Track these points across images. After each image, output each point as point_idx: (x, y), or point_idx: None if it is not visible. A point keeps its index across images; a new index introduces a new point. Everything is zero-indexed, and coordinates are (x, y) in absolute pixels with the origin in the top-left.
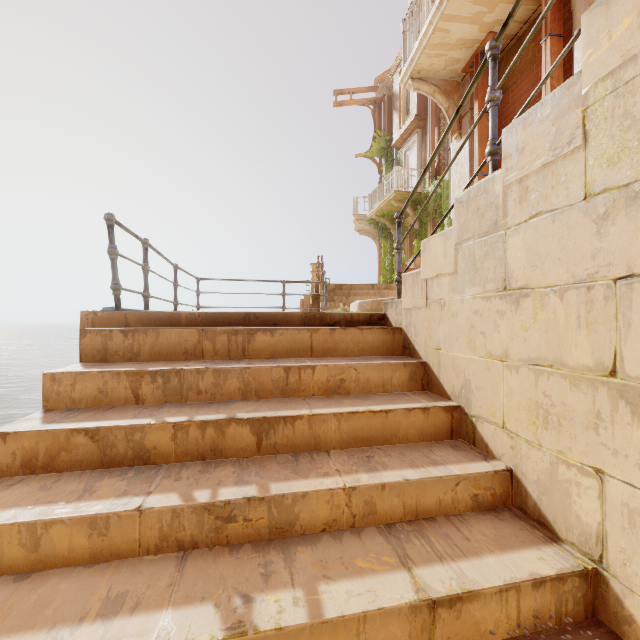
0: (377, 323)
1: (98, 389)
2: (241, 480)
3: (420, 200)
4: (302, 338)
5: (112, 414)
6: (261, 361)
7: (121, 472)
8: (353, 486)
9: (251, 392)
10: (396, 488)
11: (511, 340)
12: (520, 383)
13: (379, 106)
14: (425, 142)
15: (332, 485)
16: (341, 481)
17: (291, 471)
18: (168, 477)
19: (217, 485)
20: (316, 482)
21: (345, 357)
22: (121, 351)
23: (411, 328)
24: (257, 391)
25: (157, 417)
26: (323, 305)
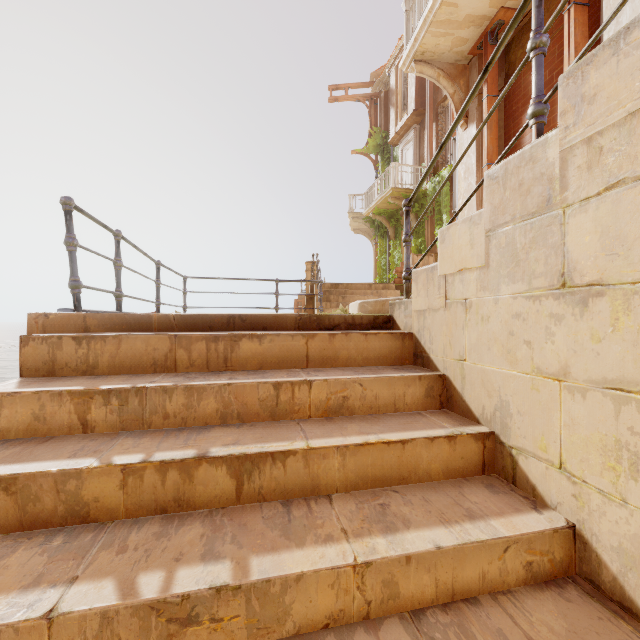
0: (382, 326)
1: (32, 414)
2: (210, 551)
3: (418, 197)
4: (296, 345)
5: (45, 450)
6: (246, 374)
7: (45, 537)
8: (367, 561)
9: (232, 415)
10: (426, 560)
11: (573, 353)
12: (589, 412)
13: (375, 102)
14: (423, 138)
15: (338, 560)
16: (350, 551)
17: (281, 533)
18: (109, 546)
19: (175, 562)
20: (315, 554)
21: (347, 368)
22: (73, 362)
23: (425, 333)
24: (240, 413)
25: (103, 455)
26: (318, 305)
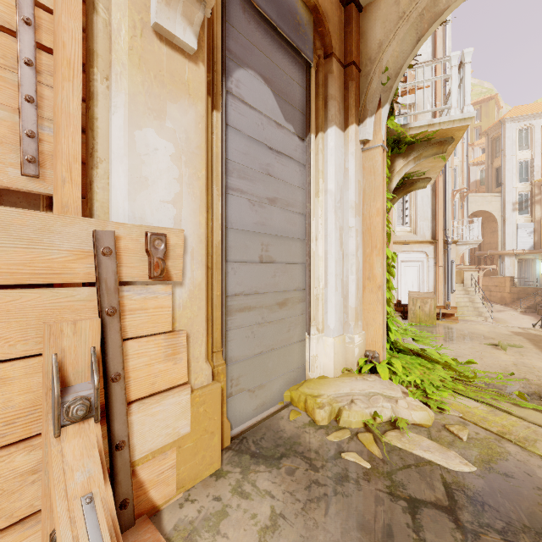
0: None
1: None
2: None
3: None
4: None
5: None
6: None
7: None
8: None
9: None
10: None
11: None
12: None
13: None
14: None
15: None
16: None
17: None
18: None
19: None
20: None
21: None
22: None
23: None
24: None
25: None
26: None
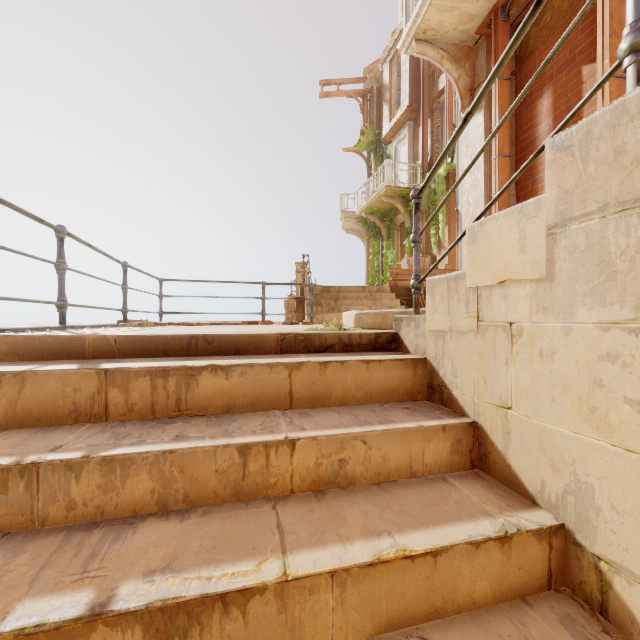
0: (386, 347)
1: None
2: None
3: None
4: (276, 379)
5: None
6: (204, 425)
7: None
8: None
9: (176, 496)
10: None
11: None
12: None
13: (367, 98)
14: (417, 135)
15: None
16: None
17: None
18: None
19: None
20: None
21: (343, 407)
22: None
23: (445, 362)
24: (188, 493)
25: None
26: (309, 310)
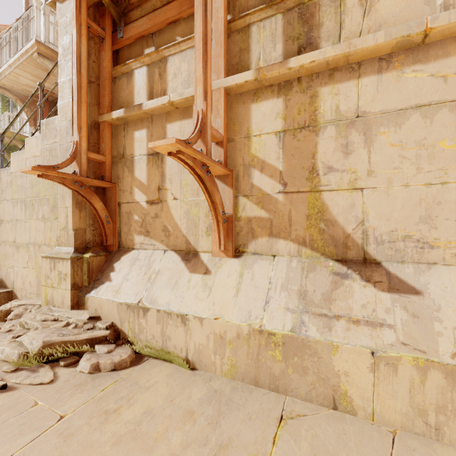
0: None
1: None
2: None
3: None
4: None
5: None
6: None
7: None
8: None
9: None
10: None
11: (0, 236)
12: (2, 249)
13: None
14: None
15: None
16: None
17: None
18: None
19: None
20: None
21: None
22: None
23: None
24: None
25: None
26: None
